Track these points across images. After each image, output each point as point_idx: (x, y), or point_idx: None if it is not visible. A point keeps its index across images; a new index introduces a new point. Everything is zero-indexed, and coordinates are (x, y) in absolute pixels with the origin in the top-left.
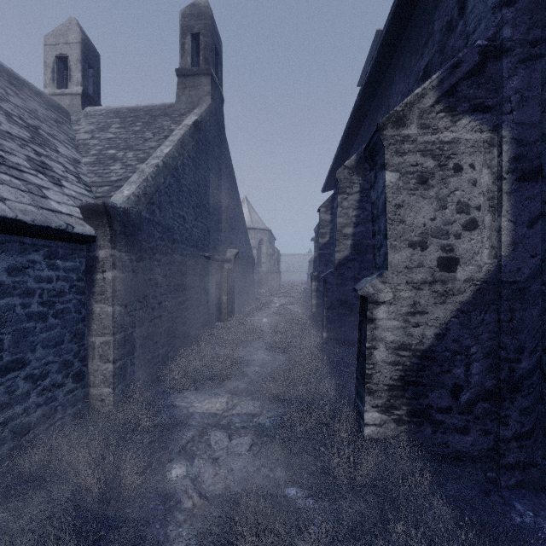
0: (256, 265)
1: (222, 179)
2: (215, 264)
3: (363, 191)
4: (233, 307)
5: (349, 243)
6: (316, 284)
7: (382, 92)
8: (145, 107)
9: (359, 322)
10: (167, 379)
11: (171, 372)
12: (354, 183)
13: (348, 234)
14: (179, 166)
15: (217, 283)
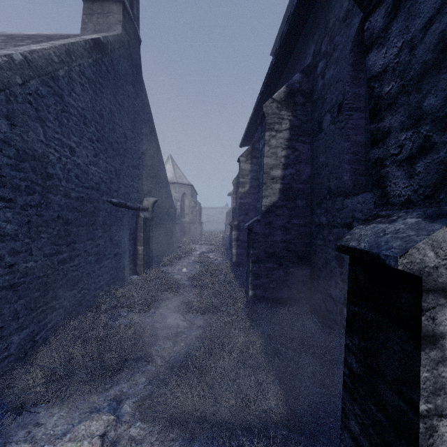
0: (179, 216)
1: (137, 122)
2: (128, 212)
3: (293, 128)
4: (151, 258)
5: (277, 187)
6: (237, 233)
7: (315, 15)
8: (46, 34)
9: (352, 316)
10: (12, 390)
11: (29, 371)
12: (283, 119)
13: (276, 176)
14: (61, 77)
15: (131, 233)
